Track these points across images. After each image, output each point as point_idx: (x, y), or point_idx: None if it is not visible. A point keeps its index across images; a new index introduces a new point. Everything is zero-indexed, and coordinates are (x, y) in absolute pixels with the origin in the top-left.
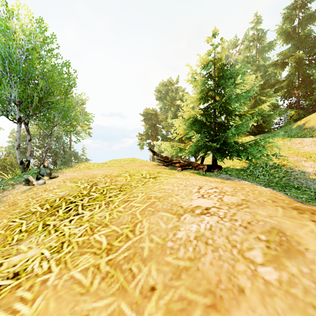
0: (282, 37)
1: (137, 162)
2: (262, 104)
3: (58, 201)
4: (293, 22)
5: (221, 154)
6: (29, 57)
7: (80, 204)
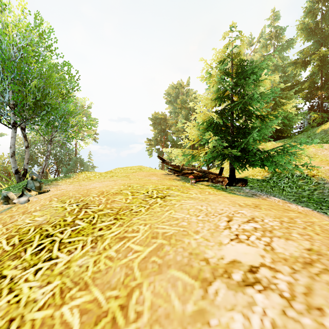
0: (304, 33)
1: (145, 170)
2: (288, 105)
3: (32, 232)
4: (315, 17)
5: (241, 163)
6: (24, 54)
7: (57, 240)
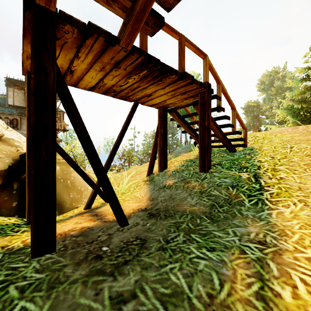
0: None
1: None
2: None
3: None
4: None
5: None
6: None
7: None
